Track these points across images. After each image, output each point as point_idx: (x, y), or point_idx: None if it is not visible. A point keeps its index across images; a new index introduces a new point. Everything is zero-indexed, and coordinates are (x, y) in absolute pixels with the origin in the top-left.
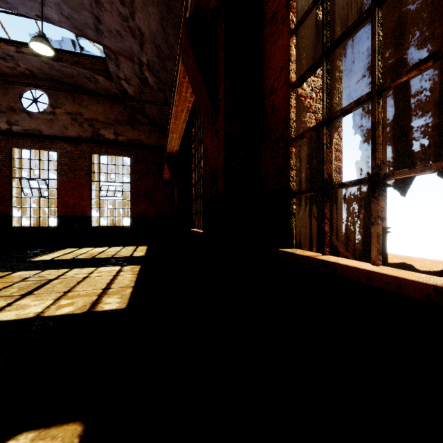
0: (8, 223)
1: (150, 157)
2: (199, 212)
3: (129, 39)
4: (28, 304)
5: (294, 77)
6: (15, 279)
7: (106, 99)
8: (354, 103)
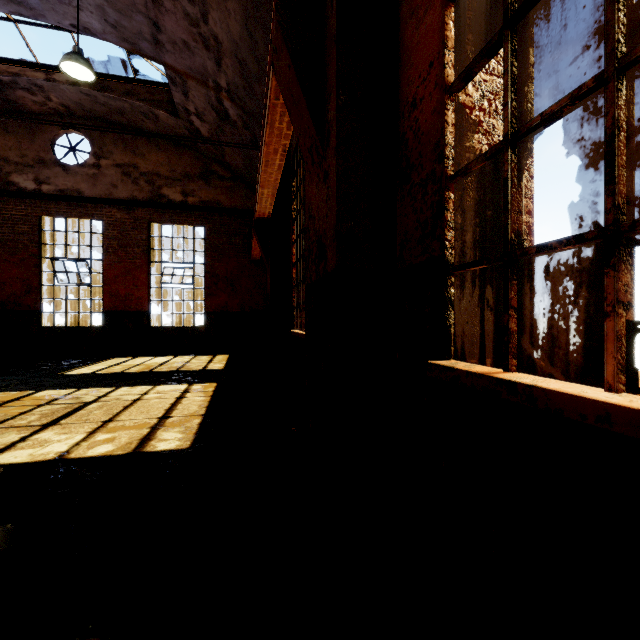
0: (36, 321)
1: (233, 226)
2: (302, 304)
3: (200, 52)
4: (49, 439)
5: (452, 74)
6: (38, 401)
7: (170, 144)
8: (566, 99)
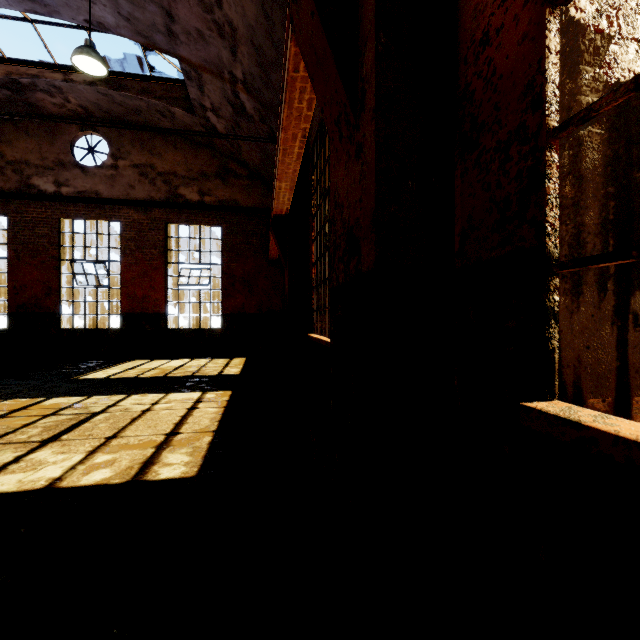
0: (56, 323)
1: (250, 226)
2: (323, 307)
3: (215, 42)
4: (44, 459)
5: None
6: (45, 410)
7: (187, 142)
8: None
